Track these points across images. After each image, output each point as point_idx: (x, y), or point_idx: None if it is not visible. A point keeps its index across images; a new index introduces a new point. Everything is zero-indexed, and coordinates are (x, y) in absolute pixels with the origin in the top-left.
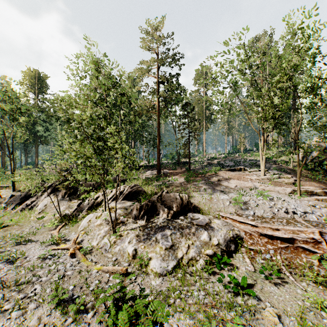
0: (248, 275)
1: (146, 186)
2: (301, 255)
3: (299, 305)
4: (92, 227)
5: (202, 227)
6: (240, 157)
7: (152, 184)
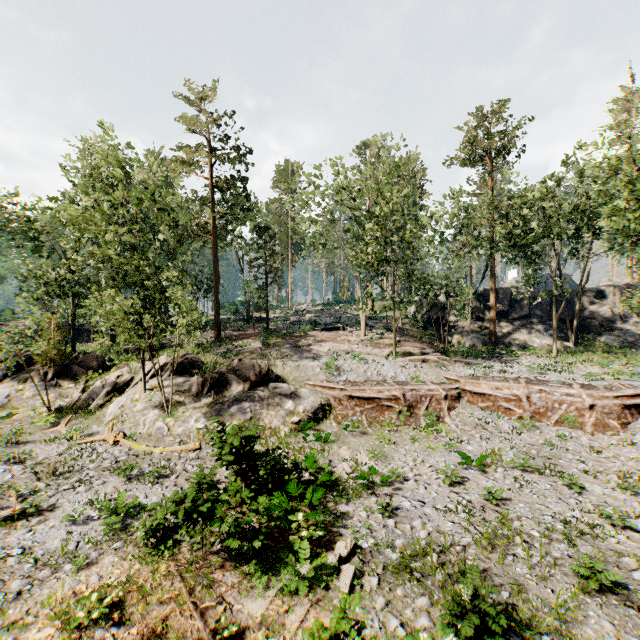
0: (333, 434)
1: (201, 356)
2: (385, 413)
3: (370, 445)
4: (128, 413)
5: (286, 396)
6: (343, 311)
7: (210, 353)
